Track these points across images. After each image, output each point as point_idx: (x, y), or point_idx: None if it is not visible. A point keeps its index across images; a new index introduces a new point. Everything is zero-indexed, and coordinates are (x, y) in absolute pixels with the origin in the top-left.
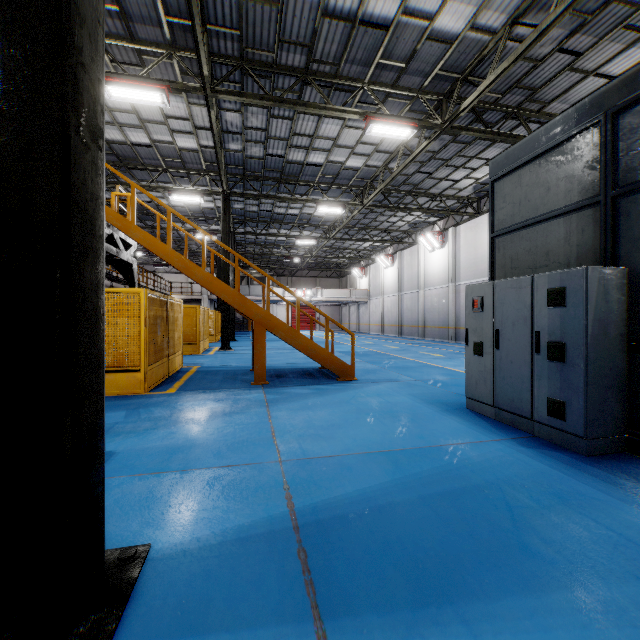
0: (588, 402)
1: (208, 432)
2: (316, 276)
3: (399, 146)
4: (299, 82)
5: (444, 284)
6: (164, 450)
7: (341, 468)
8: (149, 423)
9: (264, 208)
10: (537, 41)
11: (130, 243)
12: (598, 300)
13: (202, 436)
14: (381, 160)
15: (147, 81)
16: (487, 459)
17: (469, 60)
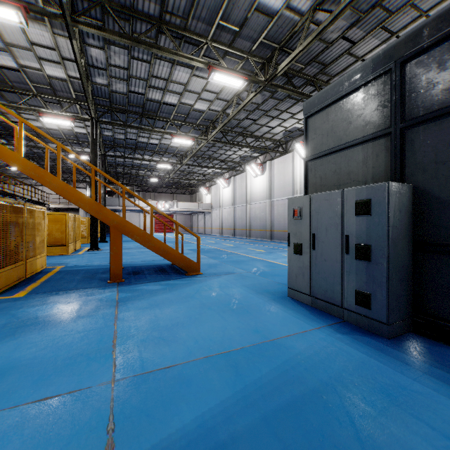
0: (389, 294)
1: (40, 346)
2: (173, 192)
3: (234, 96)
4: (154, 29)
5: (263, 200)
6: None
7: (180, 383)
8: None
9: (130, 137)
10: (332, 23)
11: None
12: (396, 210)
13: (30, 353)
14: (220, 106)
15: None
16: (315, 352)
17: (284, 34)
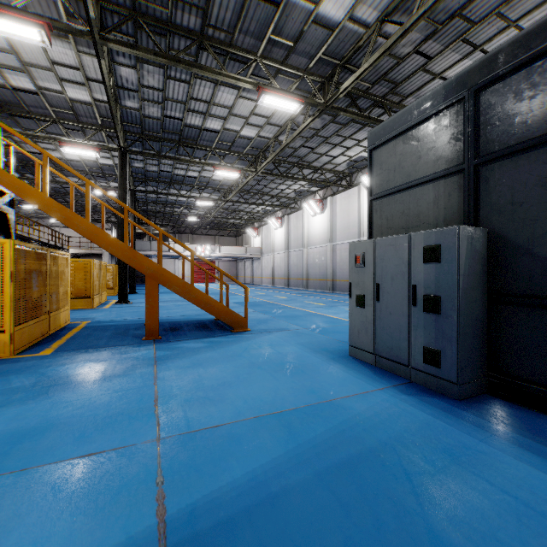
0: (460, 350)
1: (76, 405)
2: (215, 234)
3: (288, 121)
4: (195, 45)
5: (324, 244)
6: (6, 438)
7: (229, 442)
8: (1, 398)
9: (164, 169)
10: (402, 37)
11: (5, 191)
12: (467, 257)
13: (66, 411)
14: (272, 132)
15: (22, 14)
16: (376, 413)
17: (347, 49)
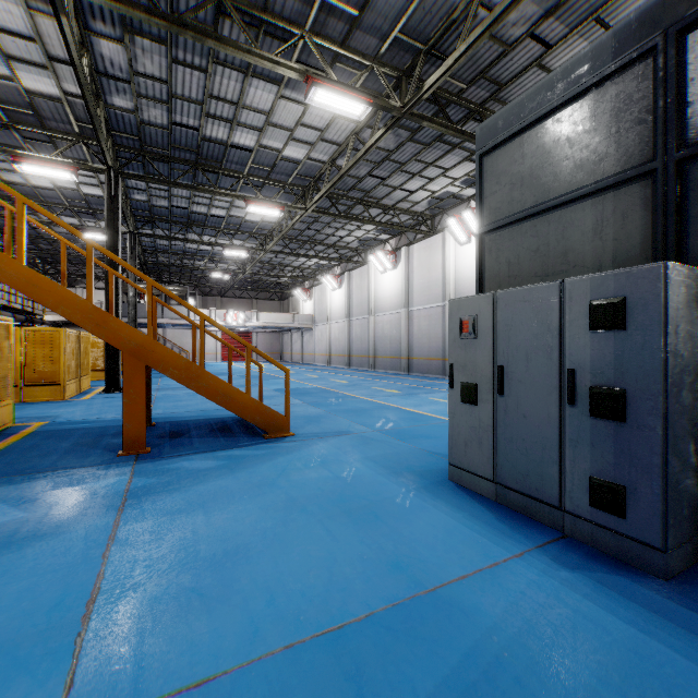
0: (667, 490)
1: None
2: (252, 297)
3: (349, 136)
4: (210, 6)
5: (396, 309)
6: None
7: None
8: None
9: (177, 203)
10: (518, 2)
11: None
12: (677, 319)
13: None
14: (327, 153)
15: None
16: (527, 622)
17: (435, 27)
